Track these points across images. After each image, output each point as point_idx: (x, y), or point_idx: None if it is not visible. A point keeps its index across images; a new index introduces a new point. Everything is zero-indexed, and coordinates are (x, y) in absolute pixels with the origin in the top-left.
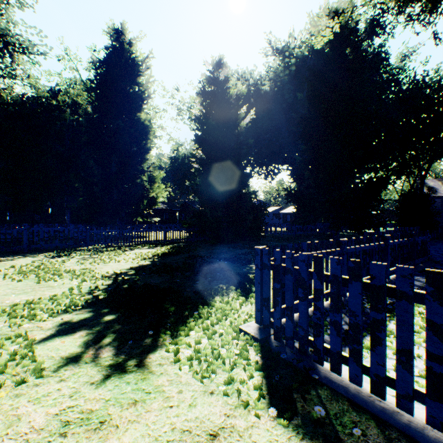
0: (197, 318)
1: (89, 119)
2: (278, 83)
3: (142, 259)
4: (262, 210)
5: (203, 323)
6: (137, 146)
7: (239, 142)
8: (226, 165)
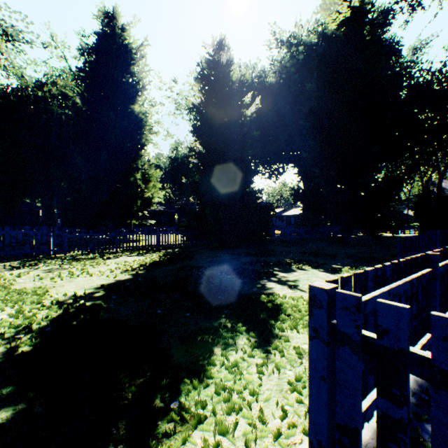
0: (175, 426)
1: (77, 111)
2: (284, 75)
3: (122, 272)
4: (269, 211)
5: (185, 442)
6: (131, 142)
7: (243, 135)
8: (228, 159)
